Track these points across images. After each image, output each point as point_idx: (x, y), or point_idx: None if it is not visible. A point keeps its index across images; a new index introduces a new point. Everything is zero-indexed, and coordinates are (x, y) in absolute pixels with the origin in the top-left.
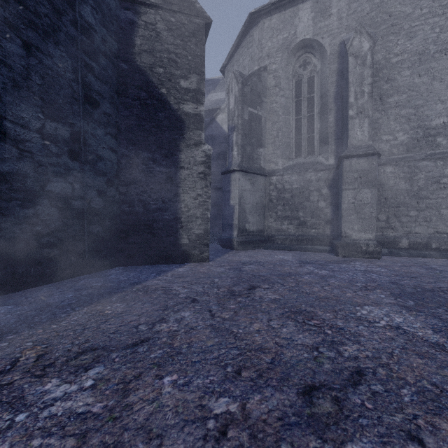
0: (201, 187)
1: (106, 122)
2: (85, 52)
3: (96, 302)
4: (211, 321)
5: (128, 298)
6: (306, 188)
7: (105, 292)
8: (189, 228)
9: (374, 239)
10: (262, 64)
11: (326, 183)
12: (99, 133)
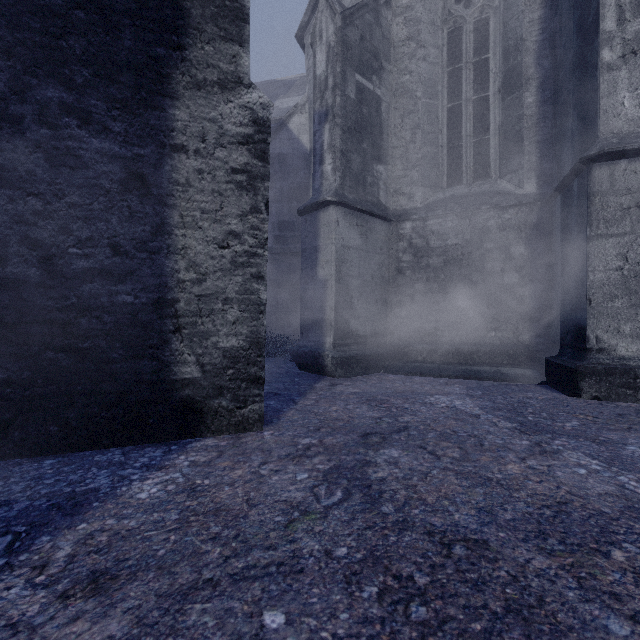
0: (241, 211)
1: None
2: None
3: None
4: None
5: None
6: (476, 245)
7: None
8: (202, 332)
9: None
10: None
11: (521, 234)
12: None
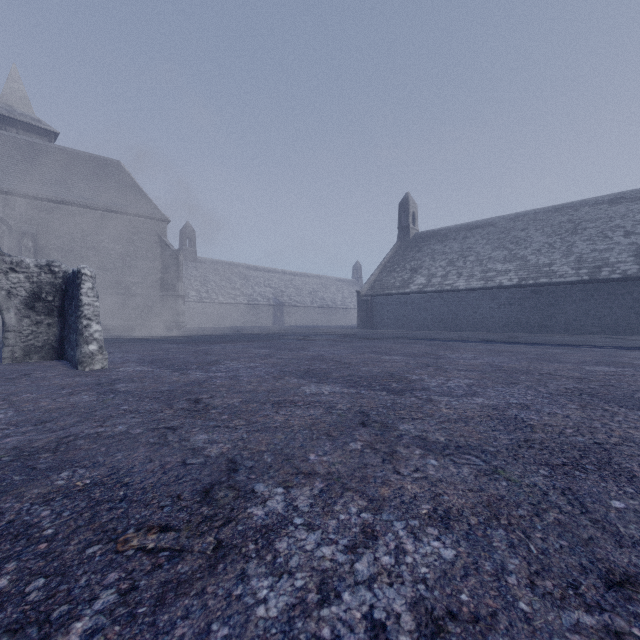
0: None
1: None
2: None
3: None
4: None
5: None
6: None
7: None
8: None
9: None
10: None
11: None
12: None
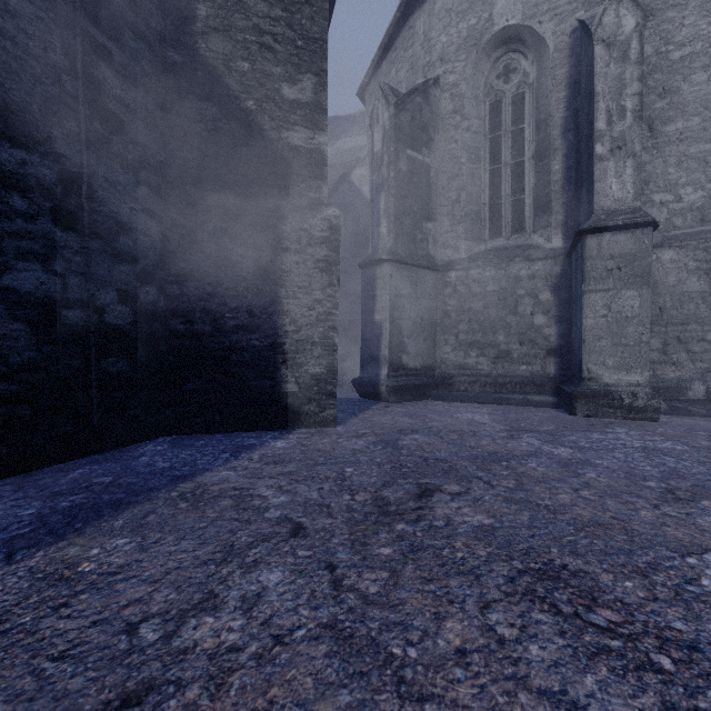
0: (322, 286)
1: (139, 161)
2: (92, 18)
3: (75, 534)
4: (333, 608)
5: (151, 521)
6: (510, 292)
7: (109, 501)
8: (298, 363)
9: (647, 383)
10: (431, 74)
11: (548, 282)
12: (123, 180)
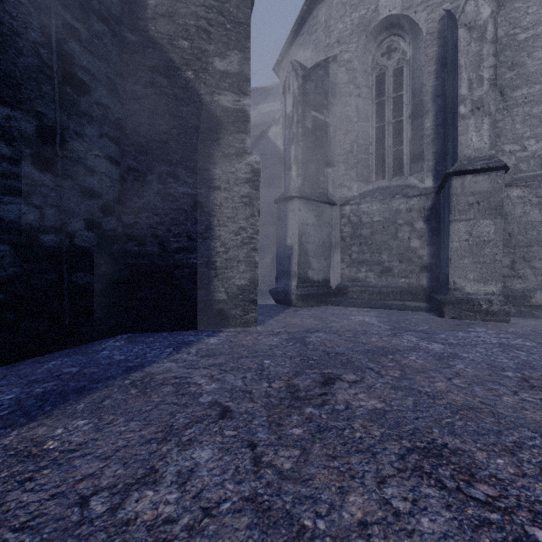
0: (246, 216)
1: (102, 118)
2: (64, 4)
3: (44, 416)
4: (254, 483)
5: (107, 405)
6: (392, 221)
7: (74, 388)
8: (227, 277)
9: (500, 292)
10: (331, 53)
11: (421, 214)
12: (89, 133)
